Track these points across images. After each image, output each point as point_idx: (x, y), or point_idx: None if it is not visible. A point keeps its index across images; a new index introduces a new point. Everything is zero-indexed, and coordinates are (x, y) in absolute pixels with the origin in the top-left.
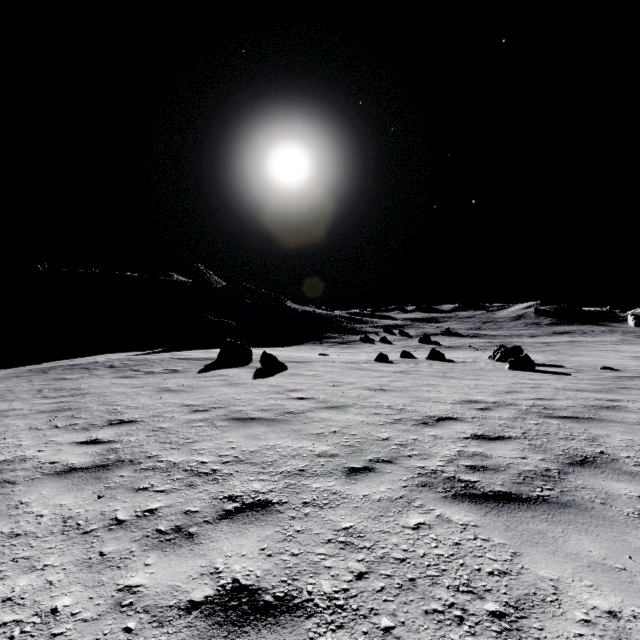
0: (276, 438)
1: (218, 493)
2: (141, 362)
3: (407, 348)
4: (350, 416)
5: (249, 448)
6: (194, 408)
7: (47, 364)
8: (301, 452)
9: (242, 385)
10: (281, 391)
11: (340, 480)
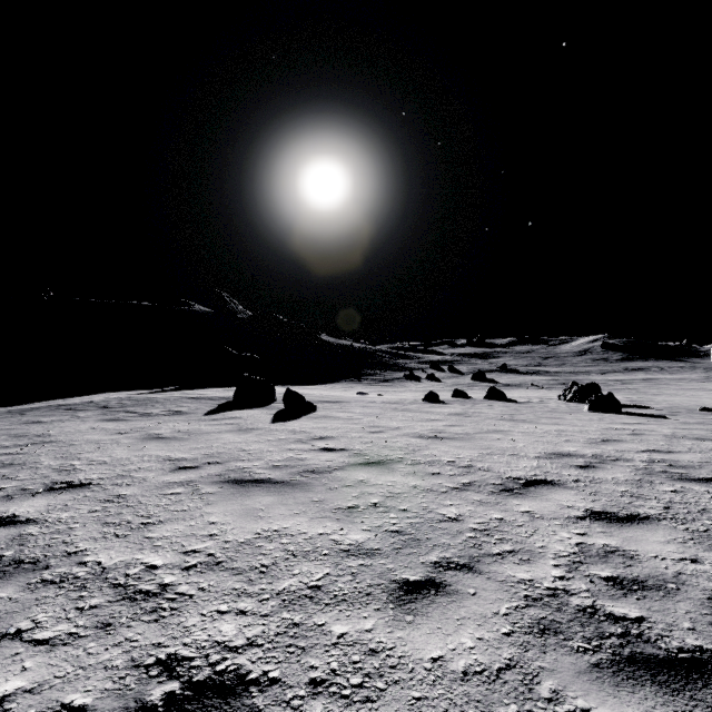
0: (284, 516)
1: (148, 649)
2: (142, 402)
3: (459, 386)
4: (397, 477)
5: (237, 536)
6: (180, 464)
7: (35, 404)
8: (320, 545)
9: (255, 431)
10: (304, 439)
11: (385, 614)
